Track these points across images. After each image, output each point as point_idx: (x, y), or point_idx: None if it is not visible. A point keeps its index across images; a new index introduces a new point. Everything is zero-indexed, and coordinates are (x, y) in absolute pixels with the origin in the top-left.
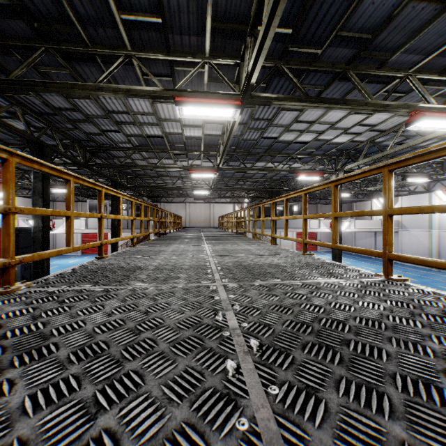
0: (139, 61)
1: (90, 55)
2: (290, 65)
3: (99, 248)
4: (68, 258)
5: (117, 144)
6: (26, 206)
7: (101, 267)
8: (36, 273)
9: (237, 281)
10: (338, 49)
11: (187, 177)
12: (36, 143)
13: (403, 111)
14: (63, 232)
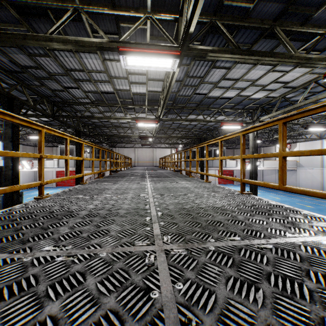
0: (87, 15)
1: (42, 9)
2: (224, 20)
3: (39, 188)
4: (45, 189)
5: (78, 100)
6: None
7: (28, 212)
8: (7, 205)
9: (184, 242)
10: (268, 5)
11: (135, 127)
12: (7, 96)
13: (323, 63)
14: None
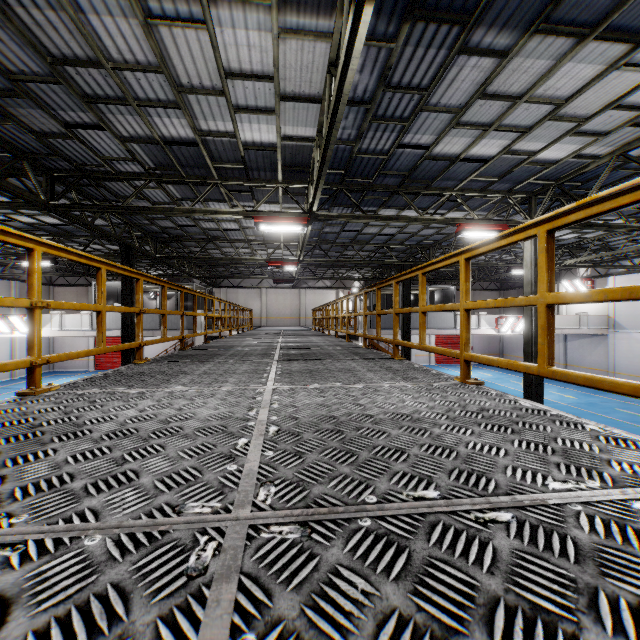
0: None
1: None
2: None
3: None
4: (71, 376)
5: (112, 165)
6: (0, 293)
7: None
8: None
9: None
10: None
11: (258, 241)
12: None
13: None
14: (52, 335)
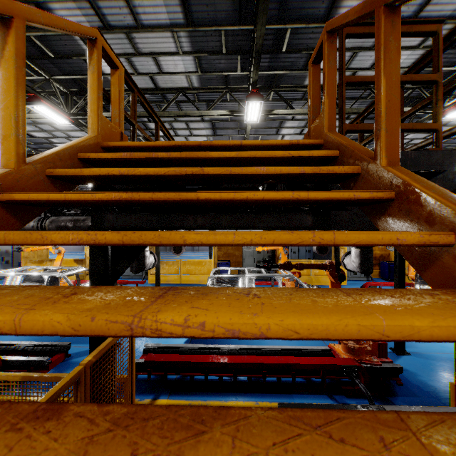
0: None
1: None
2: None
3: None
4: None
5: None
6: None
7: None
8: None
9: None
10: None
11: None
12: None
13: None
14: None
